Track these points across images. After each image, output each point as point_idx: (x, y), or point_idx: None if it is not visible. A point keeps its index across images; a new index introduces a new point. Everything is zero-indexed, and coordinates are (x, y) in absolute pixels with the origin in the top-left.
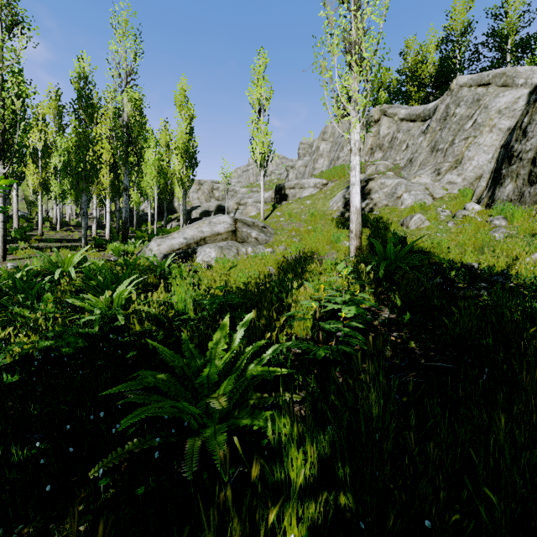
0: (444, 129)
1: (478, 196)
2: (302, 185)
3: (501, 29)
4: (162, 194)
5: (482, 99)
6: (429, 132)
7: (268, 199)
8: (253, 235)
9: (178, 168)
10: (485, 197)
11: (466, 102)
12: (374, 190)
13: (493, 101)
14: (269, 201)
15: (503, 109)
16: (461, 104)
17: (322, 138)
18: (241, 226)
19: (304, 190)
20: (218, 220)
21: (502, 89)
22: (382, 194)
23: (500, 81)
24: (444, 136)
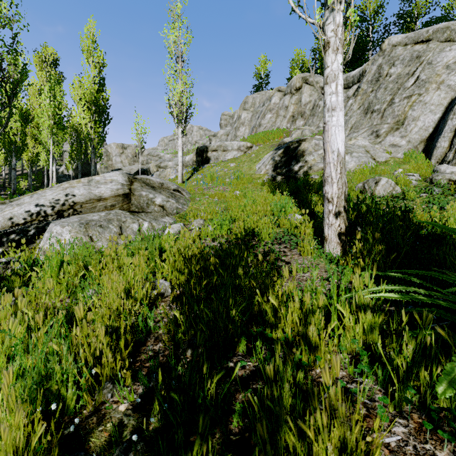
0: (379, 89)
1: (439, 159)
2: (225, 147)
3: (412, 9)
4: (75, 153)
5: (424, 55)
6: (359, 95)
7: (189, 162)
8: (158, 201)
9: (84, 121)
10: (454, 159)
11: (403, 61)
12: (308, 152)
13: (439, 56)
14: (191, 165)
15: (451, 64)
16: (397, 63)
17: (243, 108)
18: (139, 188)
19: (227, 152)
20: (103, 177)
21: (446, 43)
22: (317, 156)
23: (443, 36)
24: (380, 96)
